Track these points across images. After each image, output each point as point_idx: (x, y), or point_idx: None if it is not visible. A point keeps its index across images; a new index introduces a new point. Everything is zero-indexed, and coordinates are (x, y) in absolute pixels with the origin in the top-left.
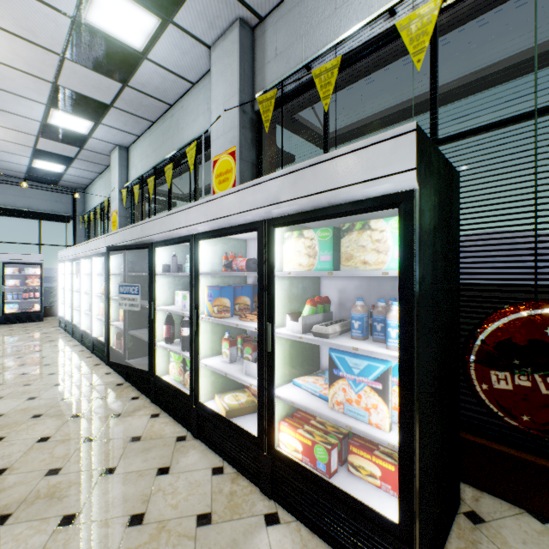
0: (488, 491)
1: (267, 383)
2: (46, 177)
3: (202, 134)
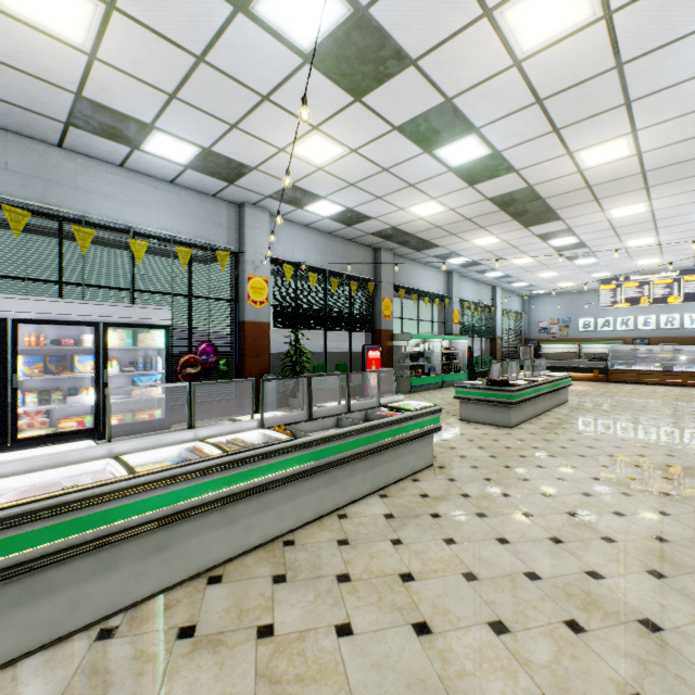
0: None
1: (103, 398)
2: None
3: None
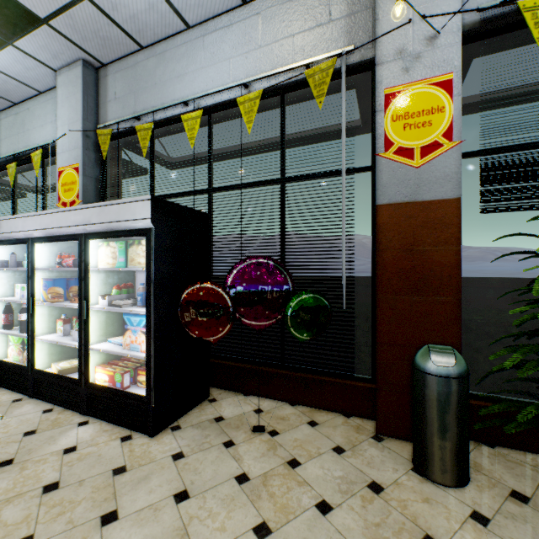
0: (229, 389)
1: (84, 341)
2: None
3: (49, 143)
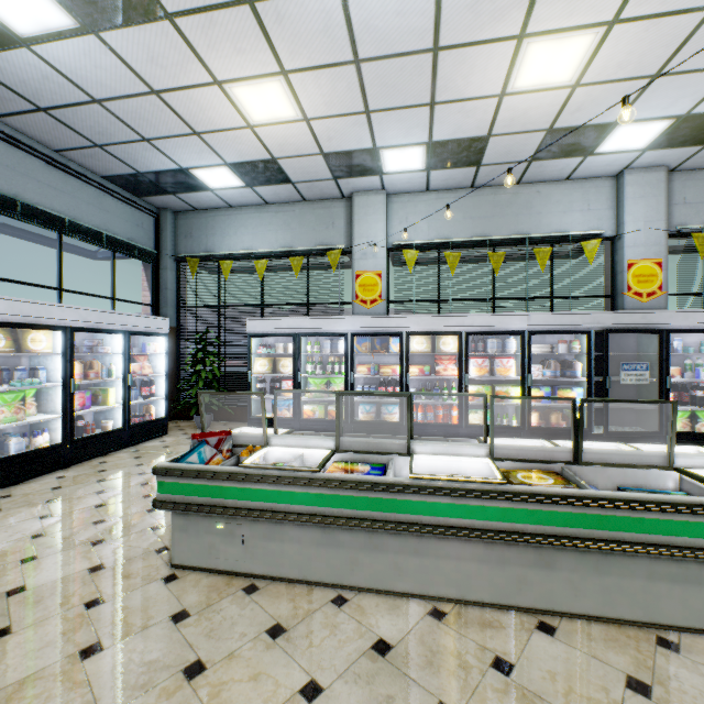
0: None
1: None
2: (161, 185)
3: (596, 233)
